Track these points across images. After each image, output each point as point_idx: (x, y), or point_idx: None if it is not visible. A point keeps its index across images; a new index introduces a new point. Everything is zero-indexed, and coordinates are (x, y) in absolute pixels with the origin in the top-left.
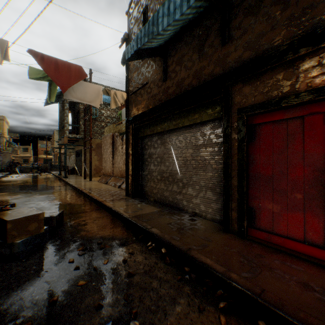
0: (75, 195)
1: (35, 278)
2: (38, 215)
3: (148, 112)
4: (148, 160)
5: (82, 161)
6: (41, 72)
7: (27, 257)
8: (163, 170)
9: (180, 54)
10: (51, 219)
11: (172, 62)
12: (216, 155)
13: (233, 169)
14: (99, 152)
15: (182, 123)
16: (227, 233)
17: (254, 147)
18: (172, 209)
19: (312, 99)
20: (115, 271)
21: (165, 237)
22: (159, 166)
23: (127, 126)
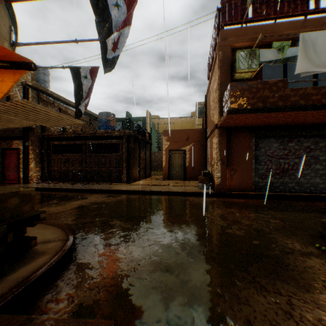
0: None
1: None
2: None
3: None
4: None
5: None
6: None
7: None
8: None
9: None
10: None
11: None
12: None
13: (2, 165)
14: None
15: None
16: None
17: (7, 159)
18: None
19: (15, 150)
20: None
21: None
22: None
23: None
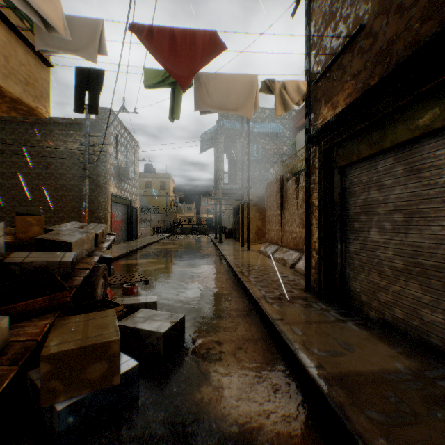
0: (223, 274)
1: None
2: (106, 343)
3: (364, 99)
4: (359, 218)
5: (239, 221)
6: (160, 73)
7: None
8: (417, 246)
9: None
10: (155, 336)
11: None
12: None
13: None
14: (262, 207)
15: None
16: None
17: None
18: None
19: None
20: None
21: None
22: (398, 235)
23: (307, 151)
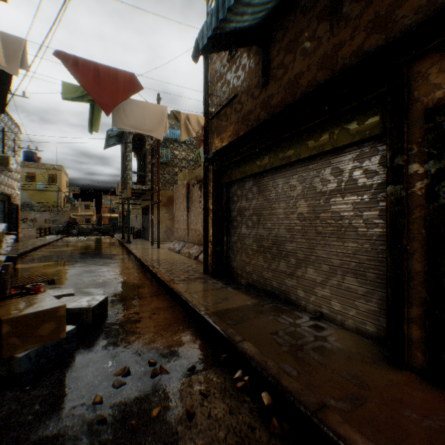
0: (135, 269)
1: (28, 434)
2: (55, 309)
3: (237, 143)
4: (237, 219)
5: (149, 221)
6: (79, 89)
7: (34, 381)
8: (262, 235)
9: (293, 33)
10: (85, 312)
11: (279, 51)
12: (366, 208)
13: (413, 237)
14: (171, 208)
15: (295, 154)
16: (396, 367)
17: None
18: (278, 303)
19: None
20: (170, 440)
21: (269, 366)
22: (255, 229)
23: (205, 168)
